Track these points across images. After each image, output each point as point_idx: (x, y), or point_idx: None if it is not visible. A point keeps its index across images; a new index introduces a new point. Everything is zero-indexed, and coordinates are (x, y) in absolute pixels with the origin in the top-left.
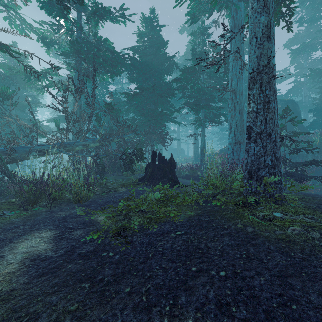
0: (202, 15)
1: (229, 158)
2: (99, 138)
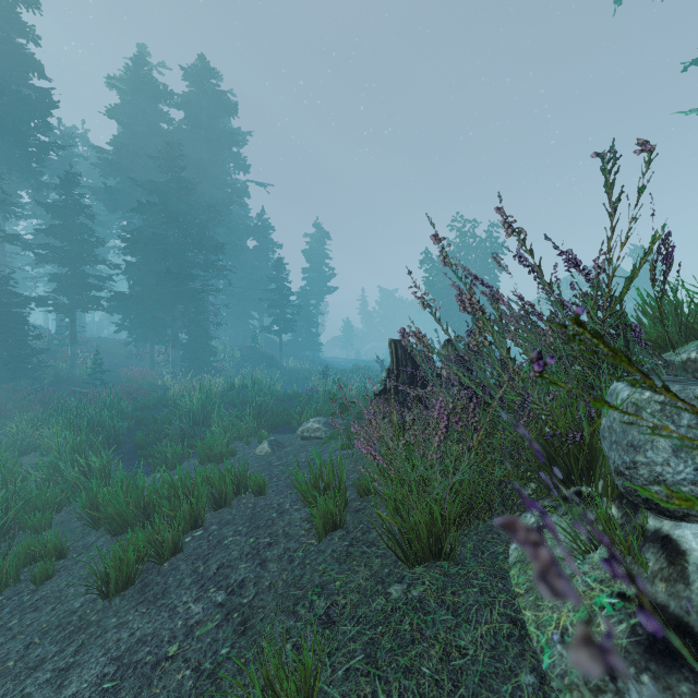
0: None
1: None
2: None
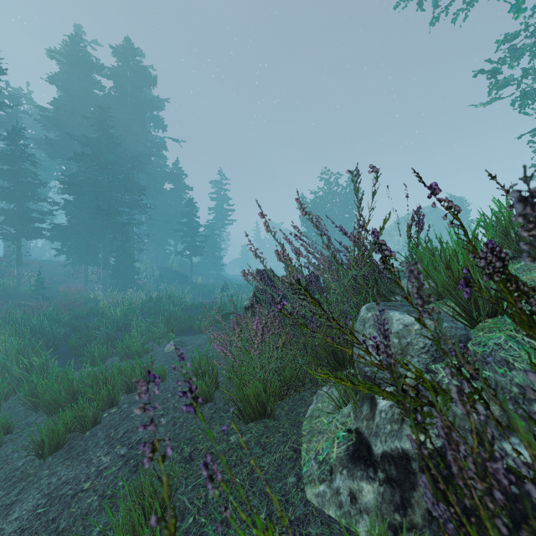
0: None
1: None
2: None
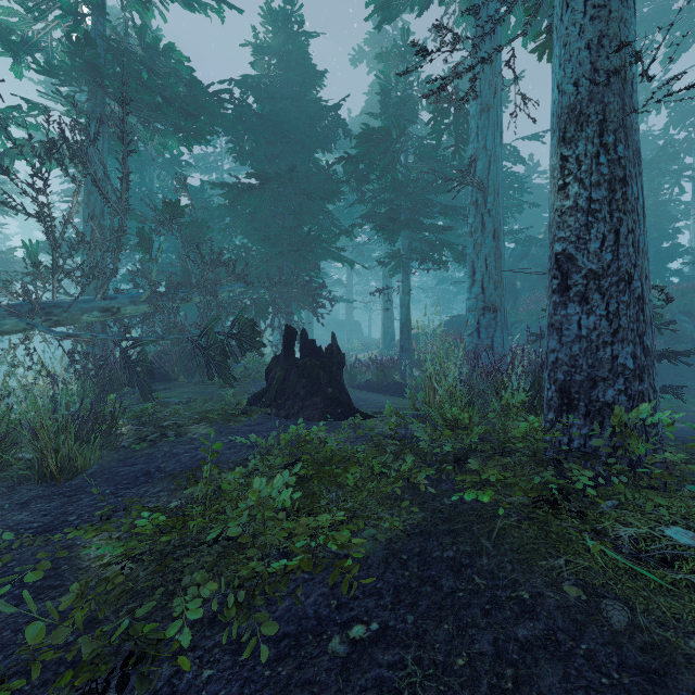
0: (405, 4)
1: (470, 343)
2: (149, 292)
